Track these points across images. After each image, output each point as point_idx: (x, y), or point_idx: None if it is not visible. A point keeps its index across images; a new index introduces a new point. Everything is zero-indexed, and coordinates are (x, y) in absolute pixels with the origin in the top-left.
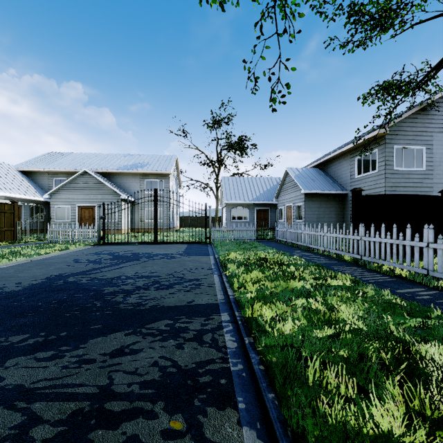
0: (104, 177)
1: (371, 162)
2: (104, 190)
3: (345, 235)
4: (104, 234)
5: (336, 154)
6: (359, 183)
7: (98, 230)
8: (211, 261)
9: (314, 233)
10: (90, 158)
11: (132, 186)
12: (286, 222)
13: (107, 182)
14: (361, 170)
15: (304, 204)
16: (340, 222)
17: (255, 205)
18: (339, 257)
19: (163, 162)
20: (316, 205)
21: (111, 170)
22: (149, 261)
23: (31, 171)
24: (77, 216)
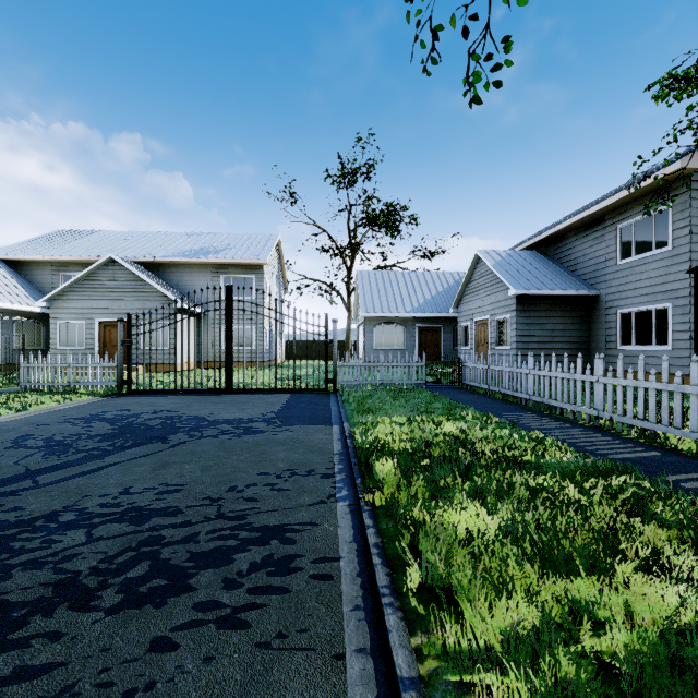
0: (150, 271)
1: (655, 231)
2: (145, 293)
3: (669, 384)
4: (129, 373)
5: (576, 220)
6: (627, 273)
7: (118, 365)
8: (334, 443)
9: (565, 376)
10: (128, 238)
11: (199, 287)
12: (475, 350)
13: (152, 278)
14: (631, 249)
15: (515, 316)
16: (583, 351)
17: (417, 320)
18: (652, 437)
19: (253, 245)
20: (538, 318)
21: (160, 258)
22: (188, 443)
23: (21, 260)
24: (98, 339)
